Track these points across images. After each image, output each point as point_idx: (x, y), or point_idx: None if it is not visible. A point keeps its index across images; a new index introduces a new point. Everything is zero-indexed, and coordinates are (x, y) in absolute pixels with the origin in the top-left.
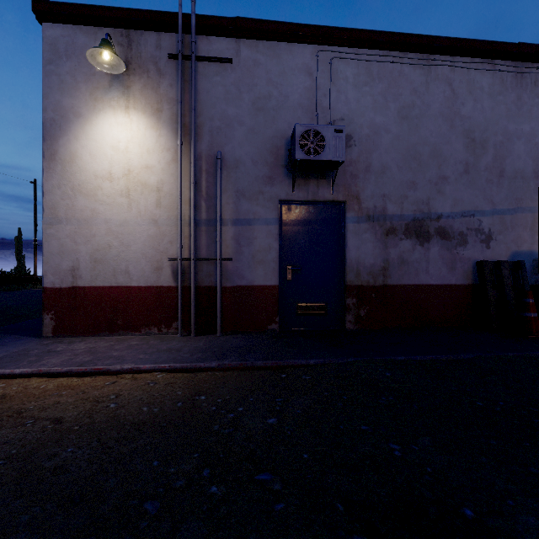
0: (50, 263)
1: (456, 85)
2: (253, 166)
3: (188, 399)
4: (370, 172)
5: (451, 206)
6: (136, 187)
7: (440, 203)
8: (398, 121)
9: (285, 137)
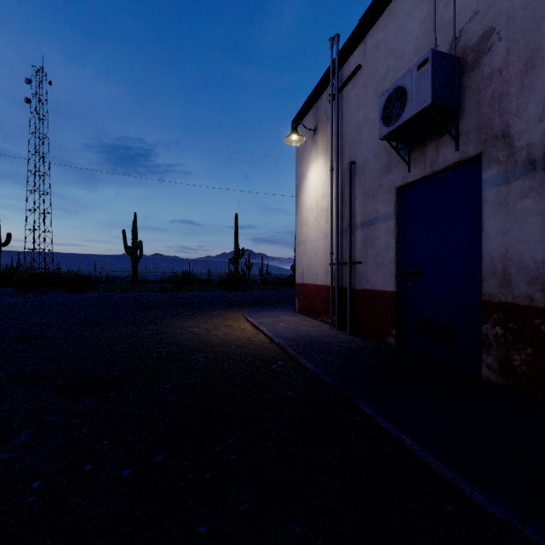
0: (297, 269)
1: None
2: (374, 161)
3: (230, 345)
4: (534, 68)
5: None
6: (319, 212)
7: None
8: None
9: None
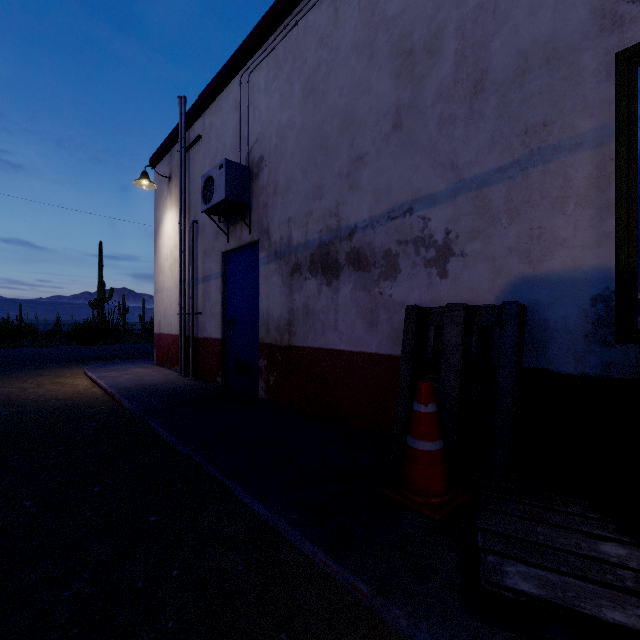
0: (155, 318)
1: None
2: (210, 225)
3: (50, 399)
4: (277, 193)
5: (371, 206)
6: (173, 262)
7: (353, 207)
8: (303, 104)
9: None
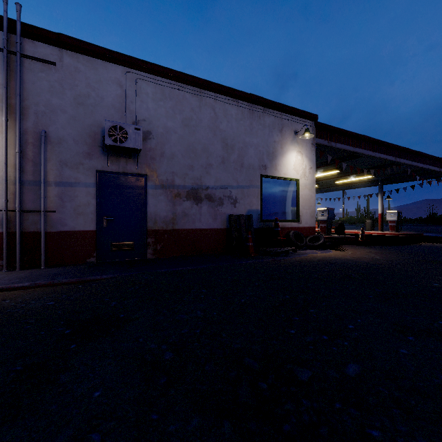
0: None
1: (217, 110)
2: (74, 144)
3: None
4: (164, 157)
5: (215, 182)
6: None
7: (208, 180)
8: (182, 127)
9: (102, 126)
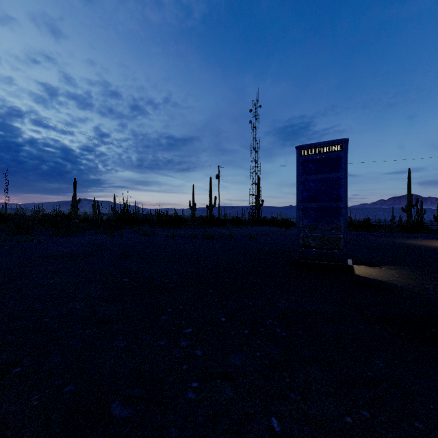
0: None
1: None
2: None
3: None
4: None
5: None
6: None
7: None
8: None
9: None
